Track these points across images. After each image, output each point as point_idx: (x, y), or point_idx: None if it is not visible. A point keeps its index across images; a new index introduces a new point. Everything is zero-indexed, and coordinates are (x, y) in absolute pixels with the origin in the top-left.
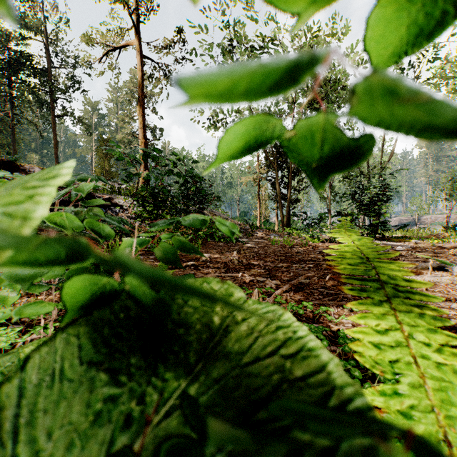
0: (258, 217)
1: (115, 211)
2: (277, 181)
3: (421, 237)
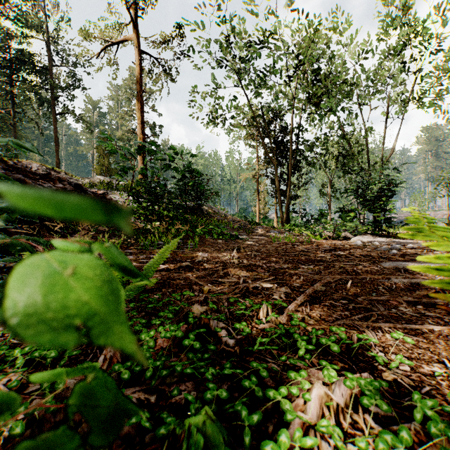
0: (257, 213)
1: None
2: (276, 177)
3: None
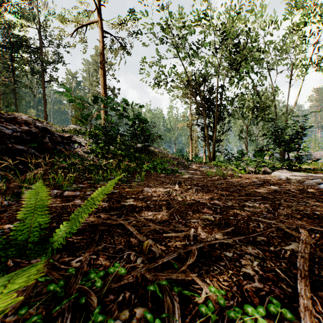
0: (190, 153)
1: (73, 147)
2: (205, 126)
3: None
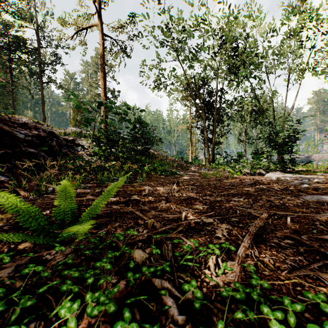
0: (190, 155)
1: (77, 149)
2: (205, 128)
3: (324, 171)
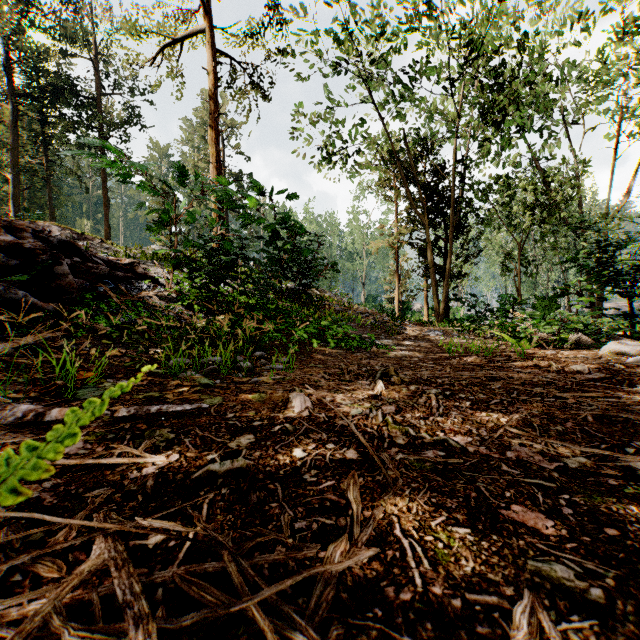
0: (396, 302)
1: (138, 286)
2: (428, 245)
3: None
